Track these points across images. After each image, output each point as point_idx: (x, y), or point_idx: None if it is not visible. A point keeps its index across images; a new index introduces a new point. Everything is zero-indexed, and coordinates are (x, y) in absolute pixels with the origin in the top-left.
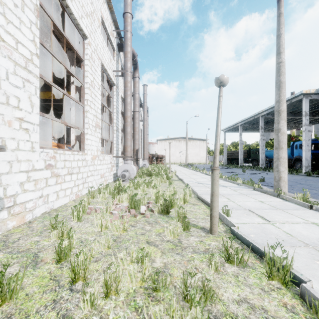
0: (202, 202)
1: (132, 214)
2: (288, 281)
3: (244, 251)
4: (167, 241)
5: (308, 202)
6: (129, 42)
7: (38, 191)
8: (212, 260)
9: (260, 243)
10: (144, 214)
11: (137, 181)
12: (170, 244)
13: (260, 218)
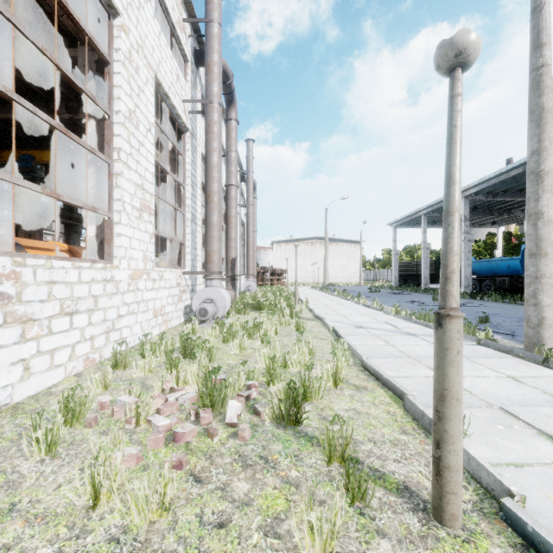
0: (376, 379)
1: (204, 425)
2: None
3: None
4: None
5: None
6: (216, 43)
7: None
8: None
9: None
10: (235, 425)
11: (230, 324)
12: None
13: (548, 442)
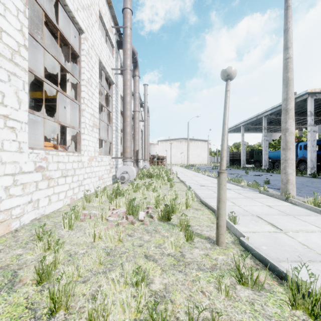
0: (206, 206)
1: (129, 221)
2: (318, 313)
3: (258, 268)
4: (168, 255)
5: (320, 207)
6: (129, 38)
7: (26, 195)
8: (221, 282)
9: (274, 257)
10: (143, 220)
11: (136, 184)
12: (172, 259)
13: (270, 226)
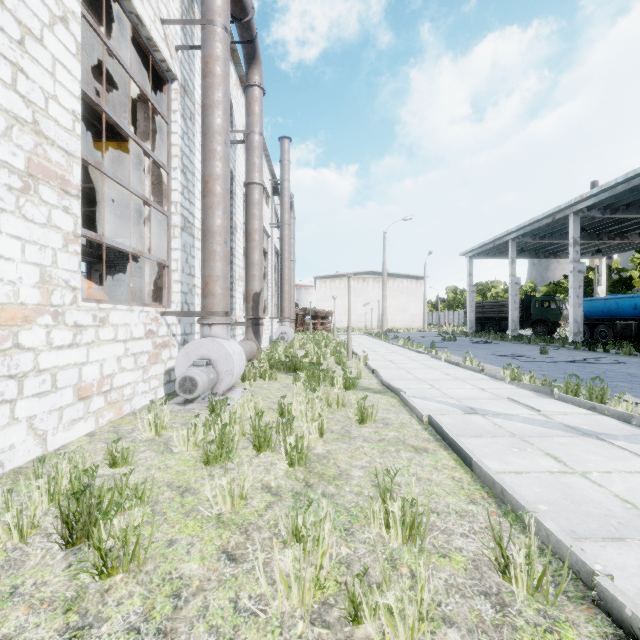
0: None
1: None
2: None
3: None
4: None
5: None
6: None
7: None
8: None
9: None
10: None
11: (229, 413)
12: None
13: None
